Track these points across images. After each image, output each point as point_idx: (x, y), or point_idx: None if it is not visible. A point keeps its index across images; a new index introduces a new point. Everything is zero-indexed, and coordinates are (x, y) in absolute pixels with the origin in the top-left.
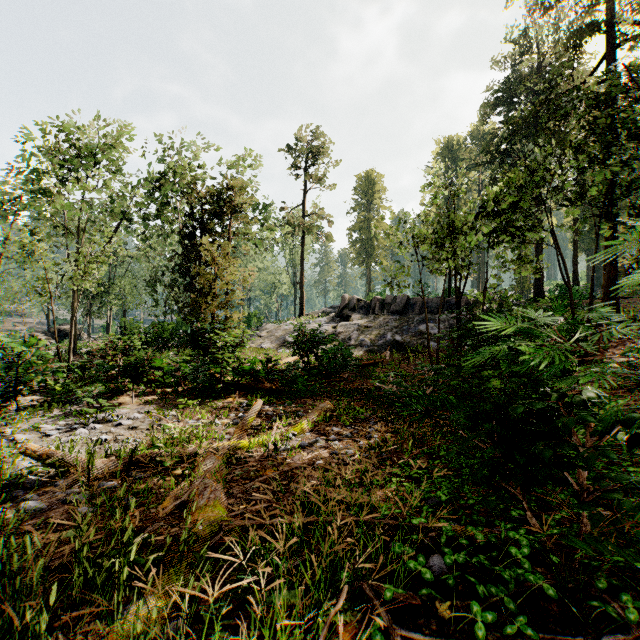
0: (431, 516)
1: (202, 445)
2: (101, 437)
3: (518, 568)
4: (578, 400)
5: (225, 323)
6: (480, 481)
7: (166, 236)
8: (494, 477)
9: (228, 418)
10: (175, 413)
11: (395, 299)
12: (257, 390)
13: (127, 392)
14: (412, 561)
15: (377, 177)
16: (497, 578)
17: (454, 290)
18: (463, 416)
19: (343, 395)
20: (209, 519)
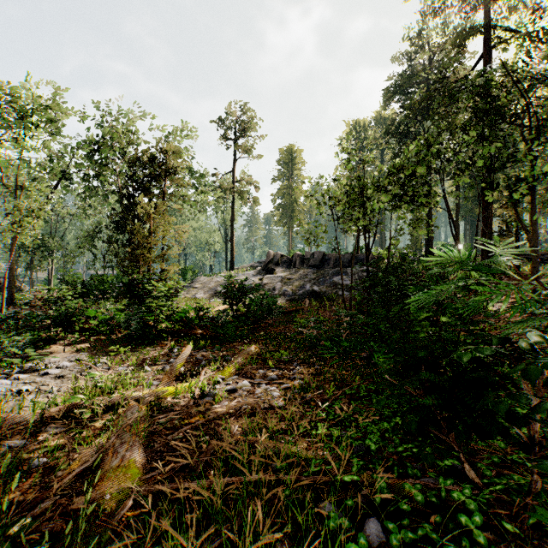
0: (362, 469)
1: (127, 393)
2: (22, 388)
3: (476, 546)
4: (524, 344)
5: (160, 275)
6: (415, 432)
7: (106, 196)
8: (425, 424)
9: (159, 364)
10: (106, 360)
11: (313, 255)
12: (189, 336)
13: (61, 341)
14: (352, 544)
15: (297, 151)
16: (442, 547)
17: (361, 248)
18: (392, 361)
19: (268, 339)
20: (120, 484)
